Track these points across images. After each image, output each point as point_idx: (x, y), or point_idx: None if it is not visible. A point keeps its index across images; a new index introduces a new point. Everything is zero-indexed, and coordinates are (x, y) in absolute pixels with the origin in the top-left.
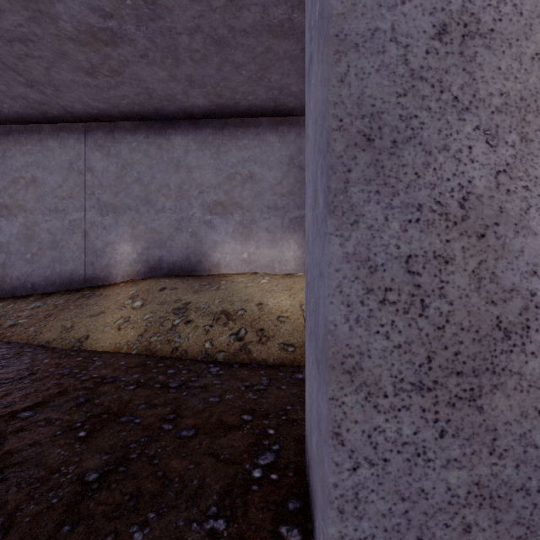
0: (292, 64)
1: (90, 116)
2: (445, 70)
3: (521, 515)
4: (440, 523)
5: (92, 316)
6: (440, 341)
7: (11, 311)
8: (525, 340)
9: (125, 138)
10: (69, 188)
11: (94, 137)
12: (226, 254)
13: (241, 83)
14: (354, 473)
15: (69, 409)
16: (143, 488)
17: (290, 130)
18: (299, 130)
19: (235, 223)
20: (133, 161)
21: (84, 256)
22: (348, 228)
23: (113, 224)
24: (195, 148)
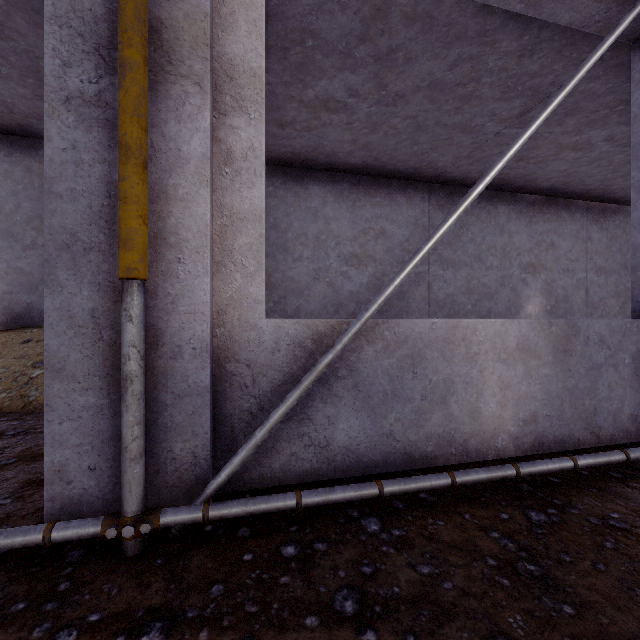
0: None
1: None
2: (114, 214)
3: (154, 437)
4: (111, 446)
5: None
6: (111, 353)
7: None
8: (156, 351)
9: None
10: None
11: None
12: None
13: None
14: (61, 426)
15: None
16: None
17: None
18: None
19: None
20: None
21: None
22: (57, 294)
23: None
24: None
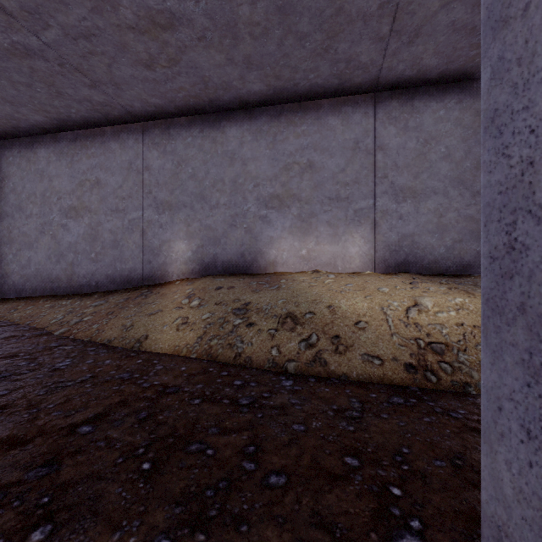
0: (365, 26)
1: (148, 114)
2: None
3: None
4: None
5: (150, 315)
6: None
7: (77, 308)
8: None
9: (180, 134)
10: (128, 188)
11: (151, 136)
12: (283, 251)
13: (303, 58)
14: None
15: (130, 426)
16: None
17: (355, 110)
18: (365, 109)
19: (293, 217)
20: (188, 157)
21: (142, 254)
22: None
23: (169, 221)
24: (250, 138)
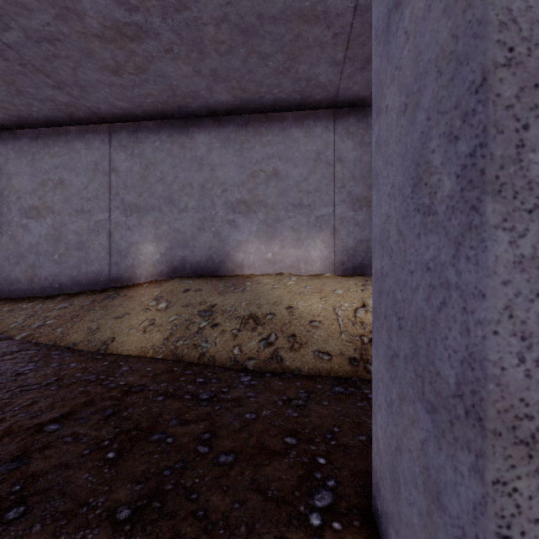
0: (322, 52)
1: (115, 116)
2: None
3: None
4: None
5: (117, 318)
6: None
7: (40, 311)
8: None
9: (148, 138)
10: (94, 189)
11: (118, 138)
12: (250, 254)
13: (267, 75)
14: None
15: (96, 423)
16: (183, 534)
17: (316, 124)
18: (325, 123)
19: (259, 222)
20: (156, 161)
21: (109, 256)
22: (524, 217)
23: (137, 224)
24: (218, 145)
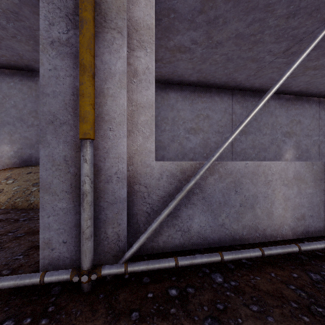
0: None
1: None
2: (76, 104)
3: (97, 225)
4: (74, 230)
5: None
6: (74, 179)
7: None
8: (98, 178)
9: (5, 79)
10: None
11: None
12: None
13: None
14: (48, 218)
15: None
16: None
17: None
18: None
19: None
20: (11, 94)
21: None
22: (46, 147)
23: None
24: None
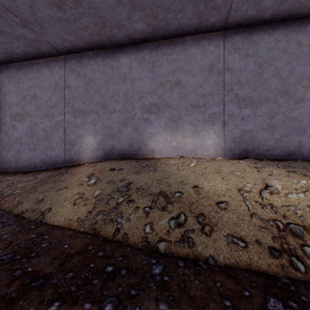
0: None
1: (67, 48)
2: None
3: None
4: None
5: (58, 191)
6: None
7: (15, 183)
8: None
9: (89, 63)
10: (55, 100)
11: (69, 65)
12: (159, 142)
13: None
14: None
15: None
16: None
17: (210, 43)
18: (217, 42)
19: (166, 119)
20: (94, 78)
21: (64, 145)
22: None
23: (81, 123)
24: (136, 65)
